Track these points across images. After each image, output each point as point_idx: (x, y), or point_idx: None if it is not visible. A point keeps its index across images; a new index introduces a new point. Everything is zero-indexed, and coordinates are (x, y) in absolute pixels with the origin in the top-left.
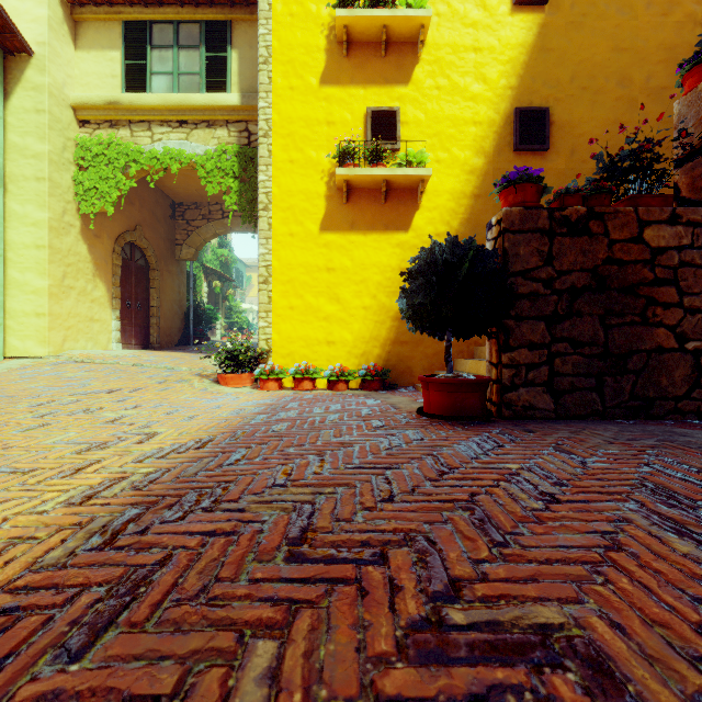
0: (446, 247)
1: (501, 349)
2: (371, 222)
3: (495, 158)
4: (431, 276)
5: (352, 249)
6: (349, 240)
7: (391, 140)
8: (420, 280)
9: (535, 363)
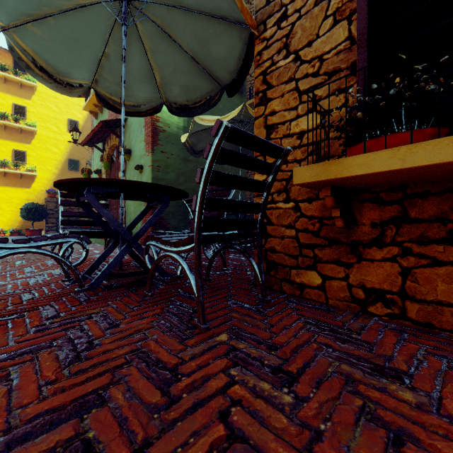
0: (31, 204)
1: (46, 224)
2: (15, 184)
3: (62, 171)
4: (27, 210)
5: (7, 192)
6: (5, 189)
7: (22, 163)
8: (24, 210)
9: (54, 226)
